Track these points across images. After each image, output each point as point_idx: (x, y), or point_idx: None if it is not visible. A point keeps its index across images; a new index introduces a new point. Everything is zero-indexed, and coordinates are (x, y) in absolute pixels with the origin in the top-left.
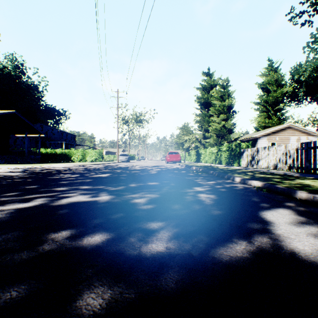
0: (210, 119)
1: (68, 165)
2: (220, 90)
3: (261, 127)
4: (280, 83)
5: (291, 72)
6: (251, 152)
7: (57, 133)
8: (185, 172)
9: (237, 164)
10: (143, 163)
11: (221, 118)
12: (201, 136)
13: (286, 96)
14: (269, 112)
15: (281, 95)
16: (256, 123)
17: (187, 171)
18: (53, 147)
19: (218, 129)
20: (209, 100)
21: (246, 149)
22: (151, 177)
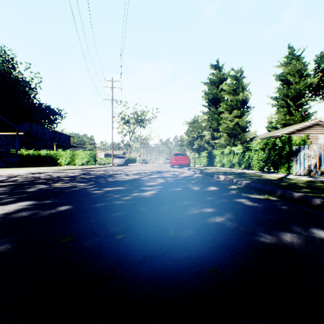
0: (219, 118)
1: (31, 171)
2: (233, 82)
3: (279, 125)
4: (303, 73)
5: (317, 60)
6: (320, 150)
7: (49, 133)
8: (217, 189)
9: (284, 170)
10: (142, 167)
11: (234, 114)
12: (209, 136)
13: (310, 89)
14: (289, 108)
15: (304, 87)
16: (274, 121)
17: (219, 187)
18: (44, 148)
19: (231, 128)
20: (219, 96)
21: (305, 145)
22: (129, 236)
